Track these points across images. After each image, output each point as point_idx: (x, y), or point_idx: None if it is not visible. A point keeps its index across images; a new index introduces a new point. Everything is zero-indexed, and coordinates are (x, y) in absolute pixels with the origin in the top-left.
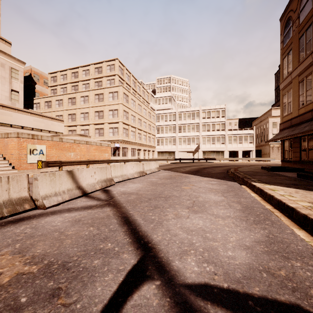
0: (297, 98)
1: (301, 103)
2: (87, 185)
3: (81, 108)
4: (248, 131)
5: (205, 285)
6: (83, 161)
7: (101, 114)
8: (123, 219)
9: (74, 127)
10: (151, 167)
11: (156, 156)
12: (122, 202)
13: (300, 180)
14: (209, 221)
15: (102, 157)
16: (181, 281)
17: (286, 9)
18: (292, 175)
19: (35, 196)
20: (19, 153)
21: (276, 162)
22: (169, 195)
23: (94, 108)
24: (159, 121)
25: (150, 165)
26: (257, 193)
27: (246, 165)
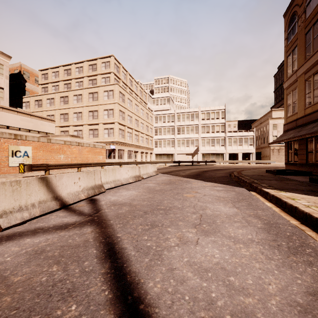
0: (303, 97)
1: (308, 103)
2: (68, 194)
3: (74, 108)
4: (248, 133)
5: None
6: (73, 164)
7: (96, 114)
8: (107, 248)
9: (67, 128)
10: (148, 170)
11: (154, 159)
12: (110, 218)
13: (315, 186)
14: (227, 249)
15: (96, 160)
16: None
17: (291, 3)
18: (302, 179)
19: None
20: None
21: (276, 165)
22: (169, 207)
23: (88, 108)
24: (157, 122)
25: (148, 168)
26: (273, 202)
27: (247, 168)
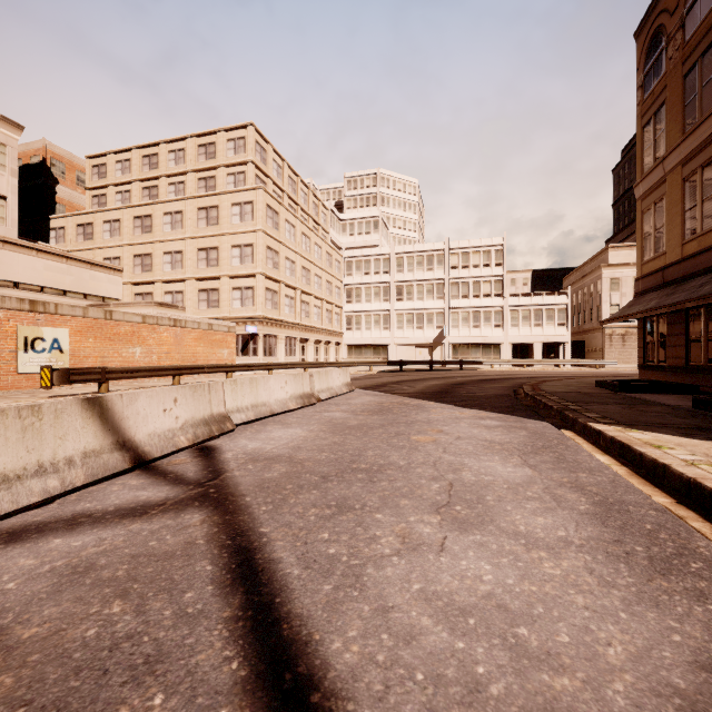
0: (679, 218)
1: (689, 231)
2: (150, 436)
3: (165, 242)
4: (556, 298)
5: None
6: (163, 367)
7: (214, 255)
8: (237, 561)
9: (148, 287)
10: (331, 381)
11: (345, 356)
12: (245, 490)
13: (706, 417)
14: (512, 563)
15: (214, 358)
16: None
17: (652, 8)
18: (677, 402)
19: None
20: None
21: (618, 370)
22: (379, 465)
23: (196, 242)
24: (351, 273)
25: (330, 378)
26: (612, 453)
27: (554, 377)
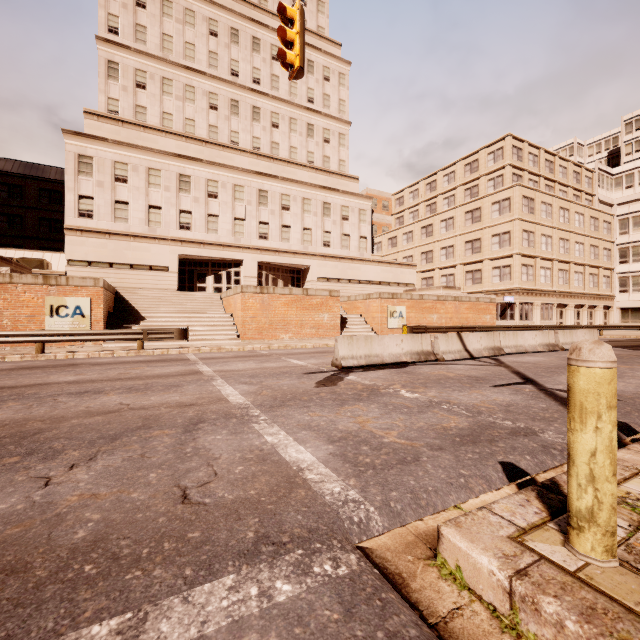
0: None
1: None
2: (473, 349)
3: (441, 240)
4: None
5: (561, 389)
6: (452, 326)
7: (477, 244)
8: (514, 372)
9: (430, 273)
10: (575, 338)
11: (617, 320)
12: (514, 366)
13: None
14: None
15: (480, 322)
16: (546, 387)
17: None
18: None
19: (436, 351)
20: (381, 316)
21: None
22: None
23: (463, 237)
24: (625, 231)
25: (574, 336)
26: None
27: None
